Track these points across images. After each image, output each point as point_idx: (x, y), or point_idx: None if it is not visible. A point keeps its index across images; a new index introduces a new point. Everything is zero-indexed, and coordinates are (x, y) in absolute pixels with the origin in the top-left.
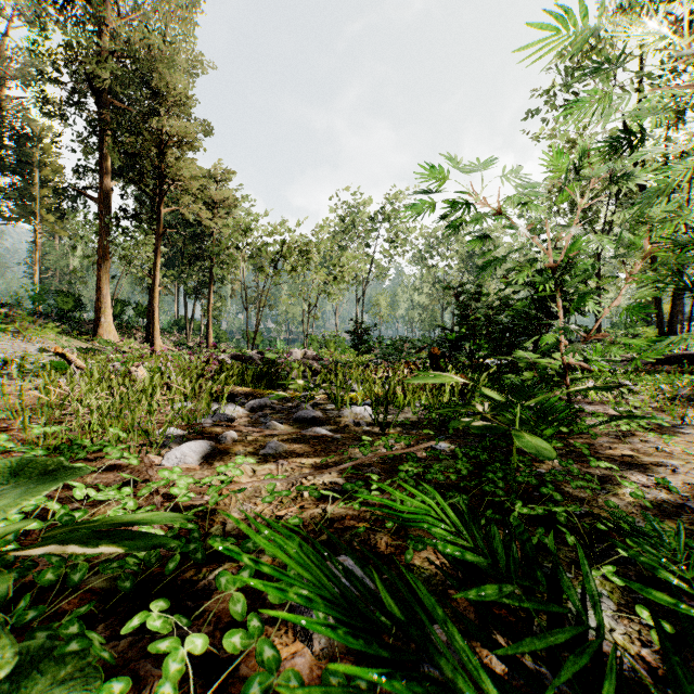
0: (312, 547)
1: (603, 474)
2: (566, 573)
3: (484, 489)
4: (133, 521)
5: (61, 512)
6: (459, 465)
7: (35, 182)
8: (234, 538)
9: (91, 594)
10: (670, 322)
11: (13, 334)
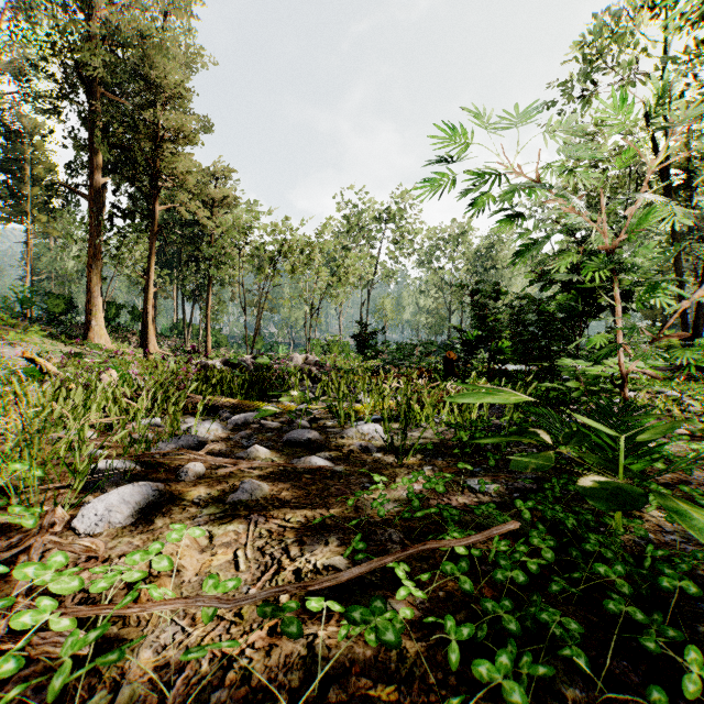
0: None
1: None
2: None
3: (607, 608)
4: None
5: None
6: (535, 540)
7: (26, 180)
8: None
9: None
10: (695, 325)
11: None
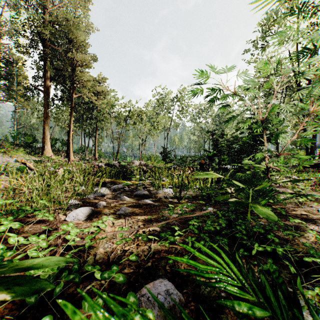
0: (143, 270)
1: (294, 225)
2: (289, 288)
3: (236, 235)
4: (31, 266)
5: (1, 252)
6: (220, 221)
7: (15, 83)
8: (99, 265)
9: (12, 304)
10: (311, 148)
11: (3, 154)
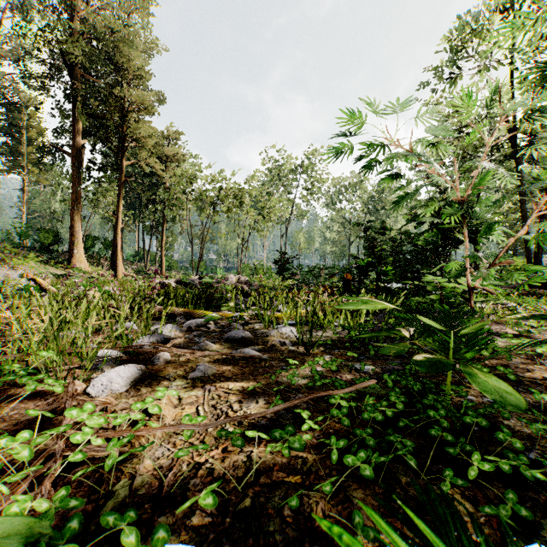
0: (233, 517)
1: (535, 402)
2: None
3: (430, 433)
4: None
5: None
6: (393, 397)
7: (23, 141)
8: (135, 510)
9: None
10: (536, 253)
11: None
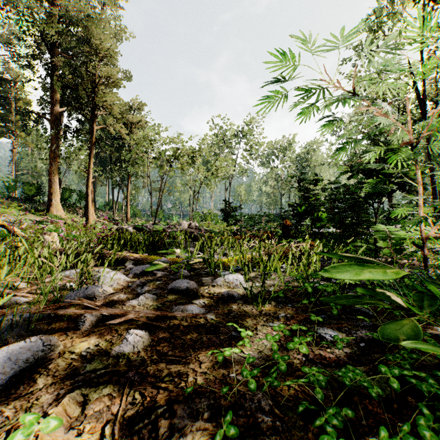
0: None
1: None
2: None
3: None
4: None
5: None
6: (426, 432)
7: (12, 111)
8: None
9: None
10: None
11: None
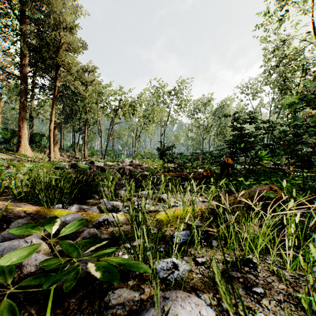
0: None
1: None
2: None
3: None
4: None
5: None
6: None
7: None
8: None
9: None
10: None
11: None
